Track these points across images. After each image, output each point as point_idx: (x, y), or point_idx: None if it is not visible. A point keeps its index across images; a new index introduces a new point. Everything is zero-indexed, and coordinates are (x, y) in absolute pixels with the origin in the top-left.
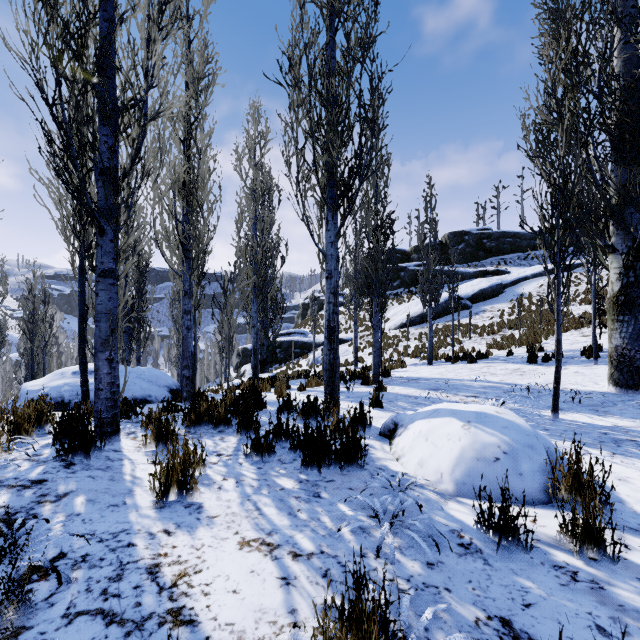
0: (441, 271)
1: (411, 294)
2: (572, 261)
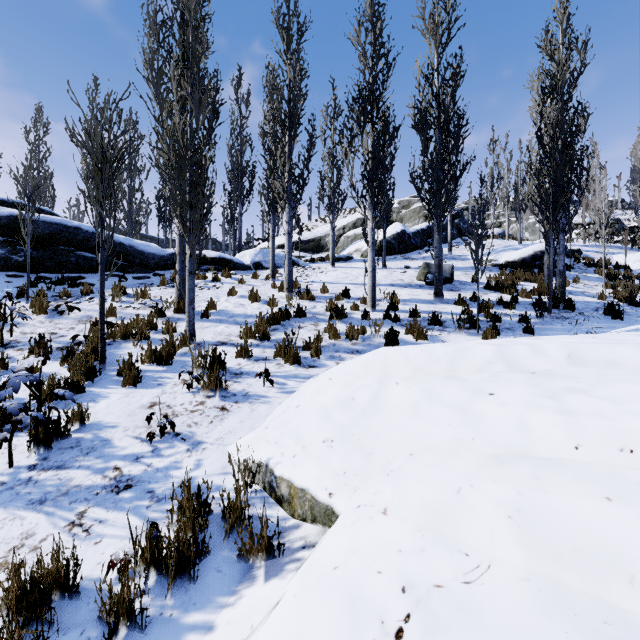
0: None
1: None
2: None
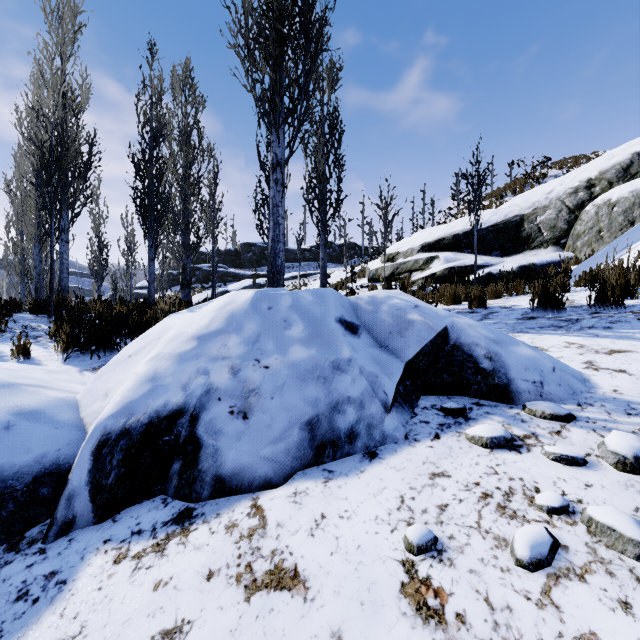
0: (227, 272)
1: (202, 289)
2: (310, 271)
